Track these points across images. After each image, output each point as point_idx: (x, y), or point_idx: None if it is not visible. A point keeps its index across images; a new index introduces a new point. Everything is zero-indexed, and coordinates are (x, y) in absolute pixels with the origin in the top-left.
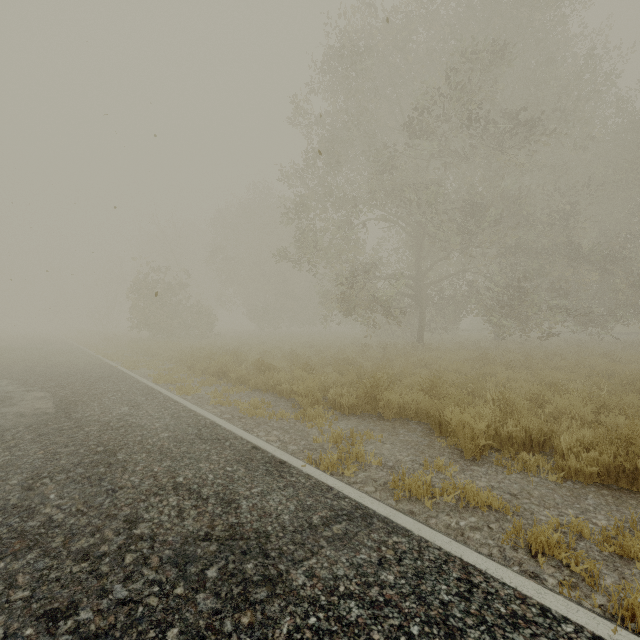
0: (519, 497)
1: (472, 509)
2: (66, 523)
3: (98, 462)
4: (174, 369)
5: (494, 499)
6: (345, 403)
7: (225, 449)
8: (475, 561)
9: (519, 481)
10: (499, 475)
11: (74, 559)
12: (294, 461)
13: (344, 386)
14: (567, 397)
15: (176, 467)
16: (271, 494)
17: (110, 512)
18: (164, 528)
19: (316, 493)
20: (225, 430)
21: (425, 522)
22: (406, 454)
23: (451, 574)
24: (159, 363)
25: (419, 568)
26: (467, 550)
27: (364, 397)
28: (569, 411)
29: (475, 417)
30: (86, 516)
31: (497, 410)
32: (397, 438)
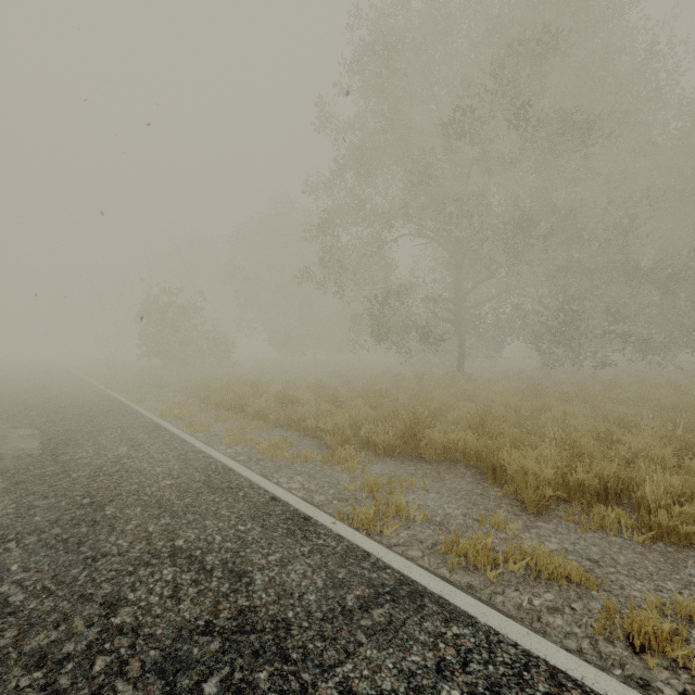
0: (602, 564)
1: (545, 581)
2: (25, 608)
3: (81, 519)
4: (185, 402)
5: (573, 568)
6: (380, 442)
7: (238, 501)
8: (565, 665)
9: (598, 542)
10: (572, 534)
11: (25, 665)
12: (321, 517)
13: (378, 422)
14: (641, 436)
15: (176, 525)
16: (293, 563)
17: (85, 591)
18: (152, 615)
19: (350, 561)
20: (239, 476)
21: (489, 601)
22: (456, 506)
23: (536, 687)
24: (169, 395)
25: (492, 677)
26: (552, 647)
27: (403, 436)
28: (646, 453)
29: (537, 461)
30: (53, 597)
31: (563, 452)
32: (443, 485)
